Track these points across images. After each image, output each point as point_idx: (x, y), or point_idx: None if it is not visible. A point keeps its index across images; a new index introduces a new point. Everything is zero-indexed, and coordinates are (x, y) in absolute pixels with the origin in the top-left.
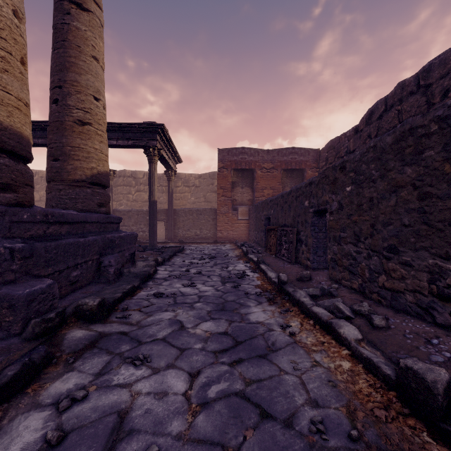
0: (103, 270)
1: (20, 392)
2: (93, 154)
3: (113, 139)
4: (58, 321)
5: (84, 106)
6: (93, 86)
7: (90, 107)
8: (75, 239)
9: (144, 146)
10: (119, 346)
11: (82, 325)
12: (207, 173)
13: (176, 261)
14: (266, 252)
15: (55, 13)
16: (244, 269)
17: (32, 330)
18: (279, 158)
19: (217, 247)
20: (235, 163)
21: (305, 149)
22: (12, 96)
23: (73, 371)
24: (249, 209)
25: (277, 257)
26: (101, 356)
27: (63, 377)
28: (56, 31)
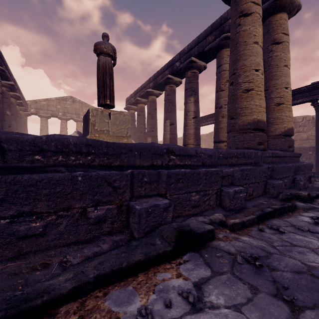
0: (296, 182)
1: (292, 211)
2: (285, 119)
3: None
4: (290, 197)
5: (279, 95)
6: (284, 82)
7: (283, 94)
8: (285, 165)
9: (311, 100)
10: None
11: (300, 202)
12: None
13: None
14: None
15: (263, 55)
16: None
17: (282, 197)
18: None
19: None
20: None
21: None
22: (262, 107)
23: (309, 213)
24: None
25: None
26: None
27: (306, 213)
28: (264, 63)
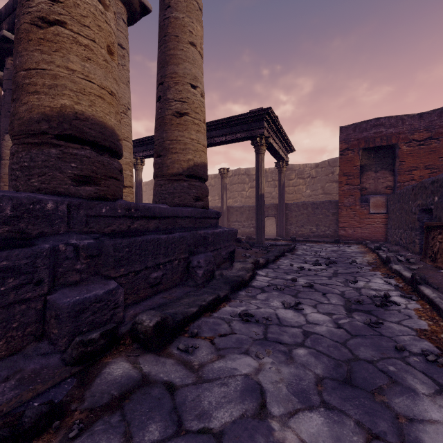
0: (191, 271)
1: None
2: (189, 145)
3: (222, 135)
4: (103, 344)
5: (181, 97)
6: (190, 73)
7: (187, 96)
8: (156, 236)
9: (251, 136)
10: (148, 422)
11: (132, 353)
12: (326, 161)
13: (282, 263)
14: (423, 262)
15: (159, 14)
16: (385, 289)
17: (71, 352)
18: (442, 122)
19: (338, 248)
20: (365, 140)
21: None
22: (94, 84)
23: None
24: (387, 199)
25: None
26: (112, 439)
27: None
28: (160, 30)
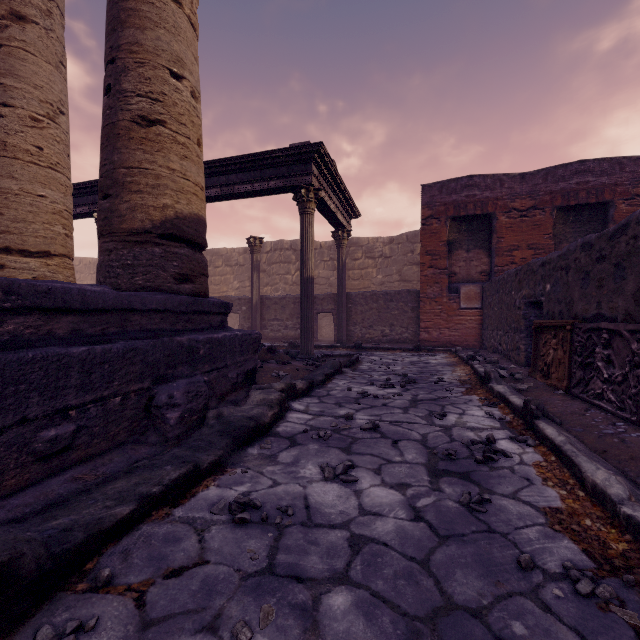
0: (155, 415)
1: None
2: (166, 180)
3: (246, 182)
4: None
5: (150, 90)
6: (168, 50)
7: (162, 90)
8: (55, 350)
9: (293, 187)
10: None
11: None
12: (403, 234)
13: (336, 386)
14: (532, 378)
15: None
16: (487, 426)
17: None
18: (548, 187)
19: (419, 359)
20: (454, 206)
21: (612, 159)
22: None
23: None
24: (482, 289)
25: (573, 397)
26: None
27: None
28: None
